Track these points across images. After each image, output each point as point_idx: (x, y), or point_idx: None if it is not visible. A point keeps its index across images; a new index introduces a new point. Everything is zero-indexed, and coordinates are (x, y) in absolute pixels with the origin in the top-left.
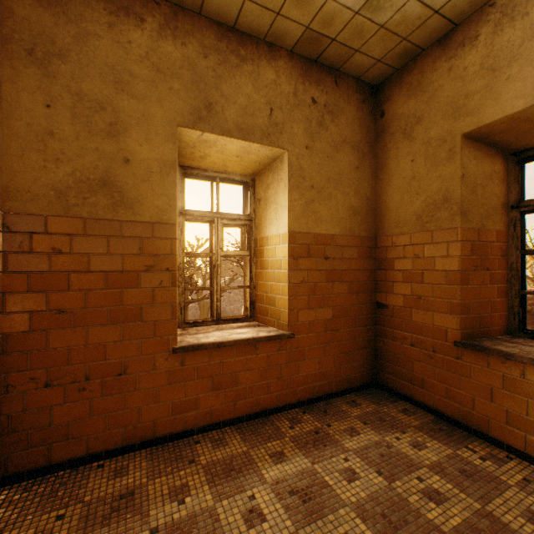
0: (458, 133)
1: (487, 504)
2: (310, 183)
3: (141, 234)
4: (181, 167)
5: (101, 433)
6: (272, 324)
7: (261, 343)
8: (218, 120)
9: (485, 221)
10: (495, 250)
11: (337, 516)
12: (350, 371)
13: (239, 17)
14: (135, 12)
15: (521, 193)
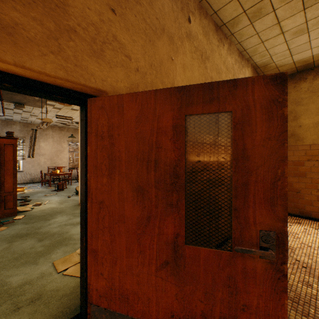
0: None
1: None
2: None
3: (305, 148)
4: None
5: (290, 208)
6: None
7: None
8: None
9: None
10: None
11: None
12: None
13: None
14: (302, 78)
15: None
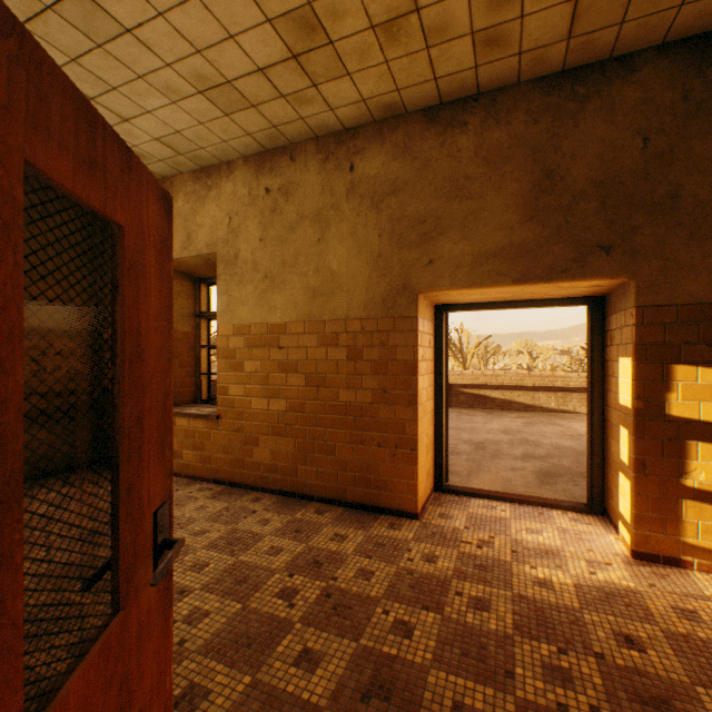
0: None
1: None
2: None
3: None
4: None
5: None
6: None
7: None
8: None
9: (175, 324)
10: (185, 345)
11: None
12: (68, 452)
13: None
14: None
15: (210, 306)
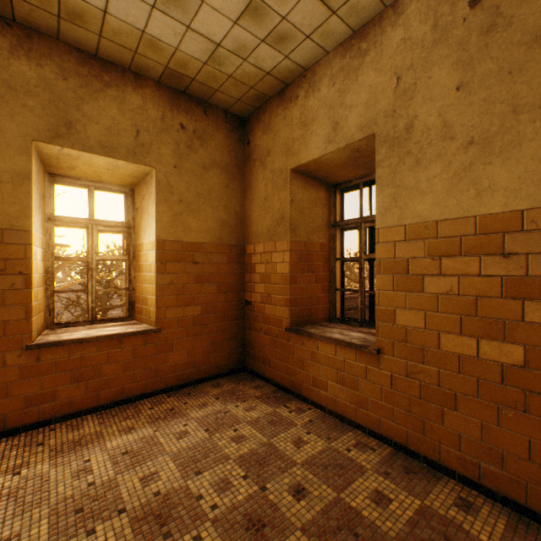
0: (289, 167)
1: (273, 438)
2: (179, 197)
3: None
4: (50, 174)
5: None
6: (146, 321)
7: (127, 338)
8: (79, 137)
9: (311, 236)
10: (319, 258)
11: (155, 461)
12: (219, 359)
13: (99, 48)
14: None
15: (342, 215)
